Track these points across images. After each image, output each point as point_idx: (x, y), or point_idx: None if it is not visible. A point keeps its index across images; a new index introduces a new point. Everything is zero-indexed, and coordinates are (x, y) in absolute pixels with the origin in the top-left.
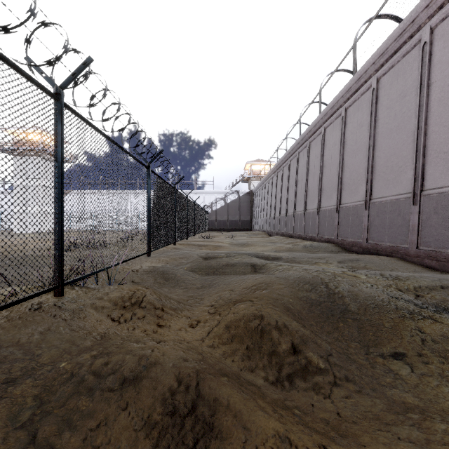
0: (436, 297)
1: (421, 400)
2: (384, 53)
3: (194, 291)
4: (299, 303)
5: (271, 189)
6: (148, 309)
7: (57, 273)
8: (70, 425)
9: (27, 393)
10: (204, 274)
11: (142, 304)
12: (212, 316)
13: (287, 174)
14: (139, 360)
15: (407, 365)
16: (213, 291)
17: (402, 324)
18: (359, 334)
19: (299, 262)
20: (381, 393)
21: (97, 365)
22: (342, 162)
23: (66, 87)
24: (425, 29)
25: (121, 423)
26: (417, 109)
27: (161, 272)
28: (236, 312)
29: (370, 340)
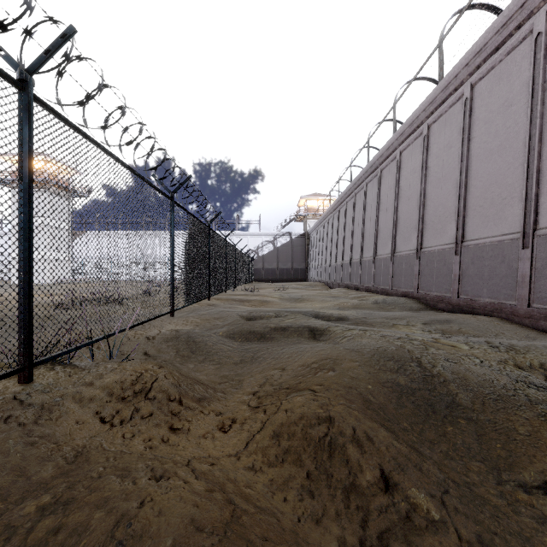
0: None
1: None
2: (482, 51)
3: (230, 368)
4: (383, 391)
5: (331, 229)
6: (158, 401)
7: (22, 348)
8: None
9: None
10: (245, 342)
11: (149, 393)
12: (253, 413)
13: (352, 210)
14: (114, 528)
15: None
16: (257, 369)
17: (545, 430)
18: (481, 447)
19: (371, 324)
20: None
21: (40, 533)
22: (423, 194)
23: (36, 71)
24: (539, 15)
25: None
26: (528, 121)
27: (185, 340)
28: (289, 410)
29: (500, 458)
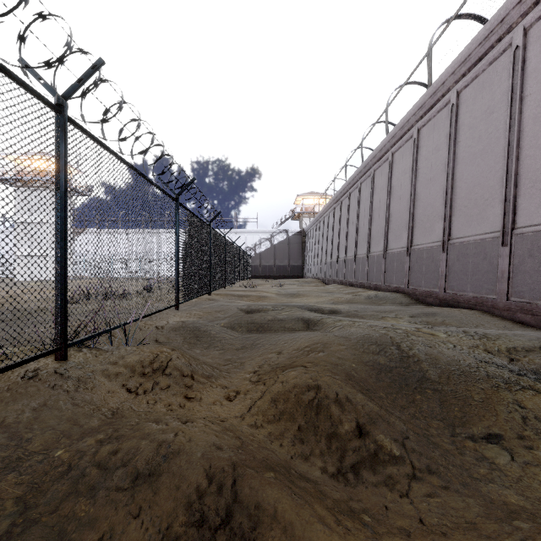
0: (535, 361)
1: (528, 499)
2: (466, 61)
3: (233, 353)
4: (365, 369)
5: (326, 227)
6: (174, 376)
7: (59, 331)
8: (63, 539)
9: (6, 495)
10: (245, 332)
11: (166, 370)
12: (254, 386)
13: (347, 209)
14: (158, 448)
15: (505, 450)
16: (256, 353)
17: (496, 396)
18: (442, 410)
19: (362, 317)
20: (474, 489)
21: (103, 454)
22: (413, 194)
23: (70, 96)
24: (517, 30)
25: (130, 536)
26: (507, 128)
27: (191, 329)
28: (284, 381)
29: (456, 417)
